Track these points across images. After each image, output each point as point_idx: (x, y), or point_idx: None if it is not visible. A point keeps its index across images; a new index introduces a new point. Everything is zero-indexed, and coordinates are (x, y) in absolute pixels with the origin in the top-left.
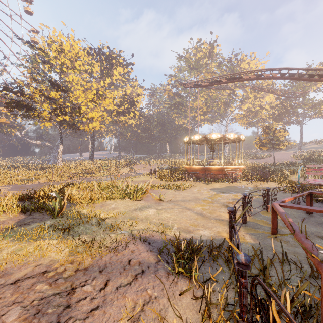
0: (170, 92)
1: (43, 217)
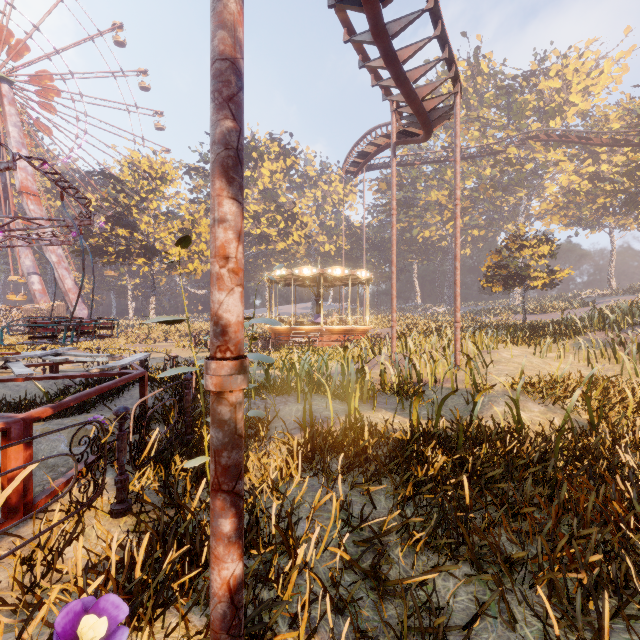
0: (382, 182)
1: None
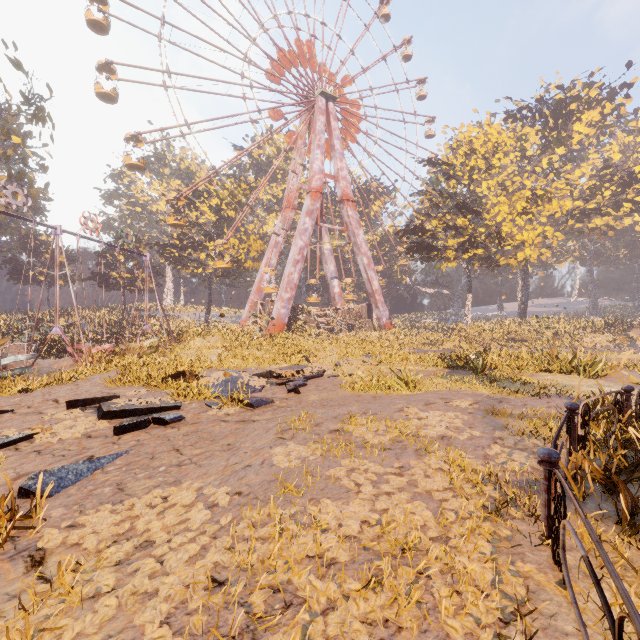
0: None
1: (466, 373)
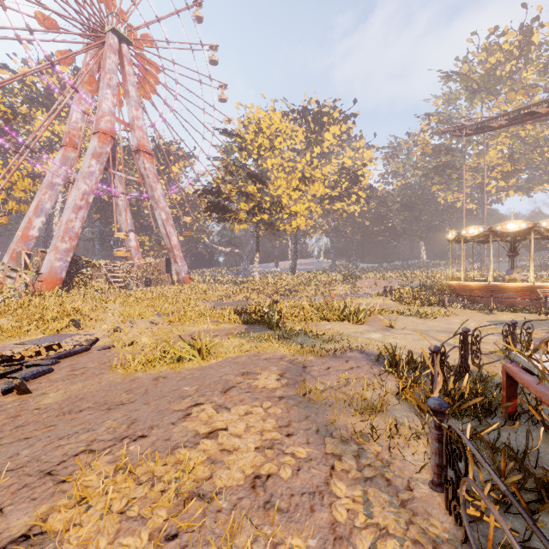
0: (427, 147)
1: (262, 329)
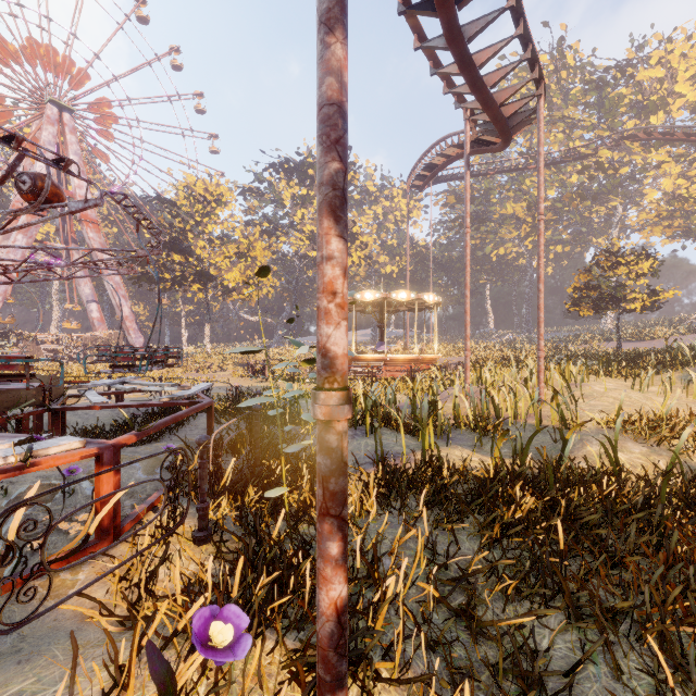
0: (451, 196)
1: None
